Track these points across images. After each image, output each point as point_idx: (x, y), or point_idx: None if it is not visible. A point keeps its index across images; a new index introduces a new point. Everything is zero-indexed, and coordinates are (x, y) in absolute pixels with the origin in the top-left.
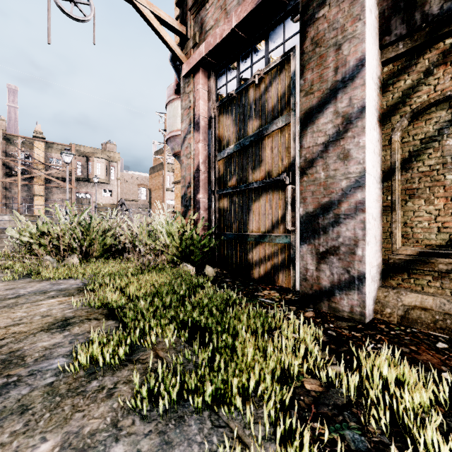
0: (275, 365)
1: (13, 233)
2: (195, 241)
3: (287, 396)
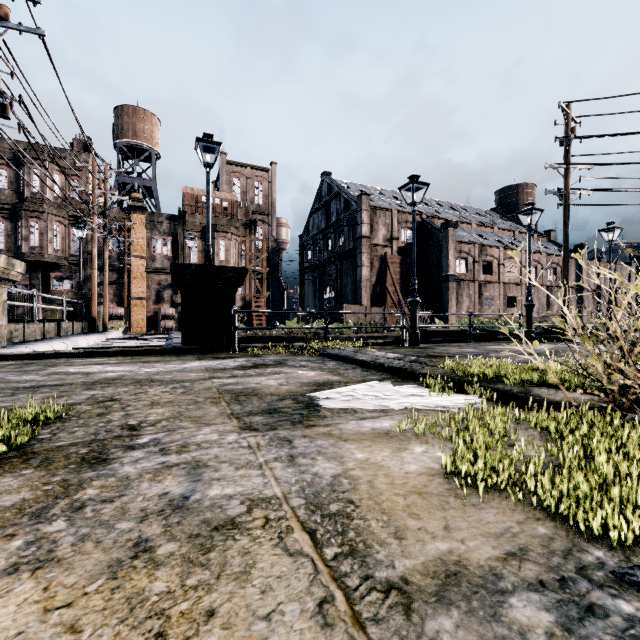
0: None
1: None
2: None
3: None
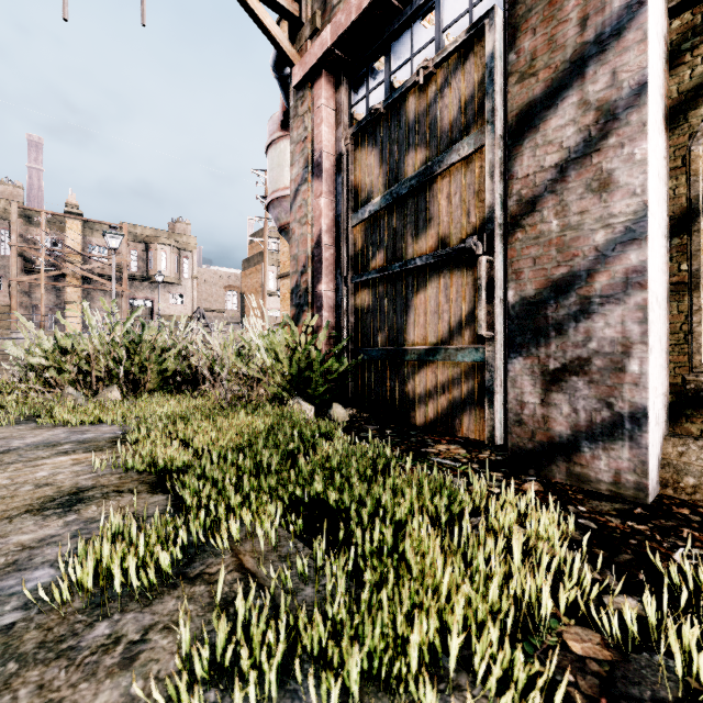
0: (497, 595)
1: (15, 350)
2: (314, 363)
3: (558, 689)
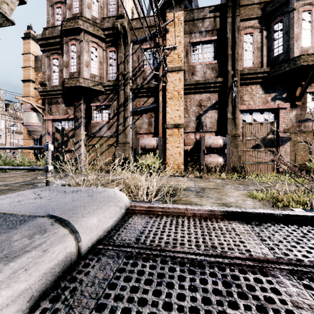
0: None
1: None
2: None
3: None
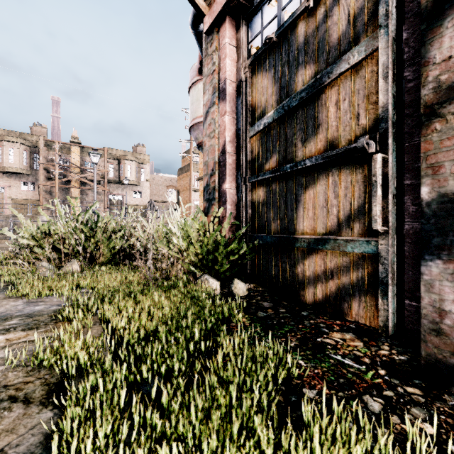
0: None
1: (10, 234)
2: (219, 246)
3: None
